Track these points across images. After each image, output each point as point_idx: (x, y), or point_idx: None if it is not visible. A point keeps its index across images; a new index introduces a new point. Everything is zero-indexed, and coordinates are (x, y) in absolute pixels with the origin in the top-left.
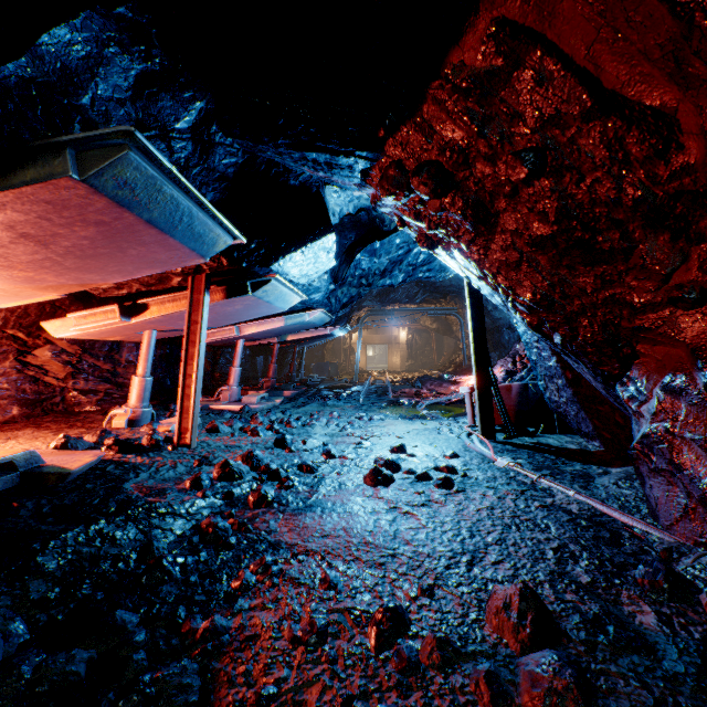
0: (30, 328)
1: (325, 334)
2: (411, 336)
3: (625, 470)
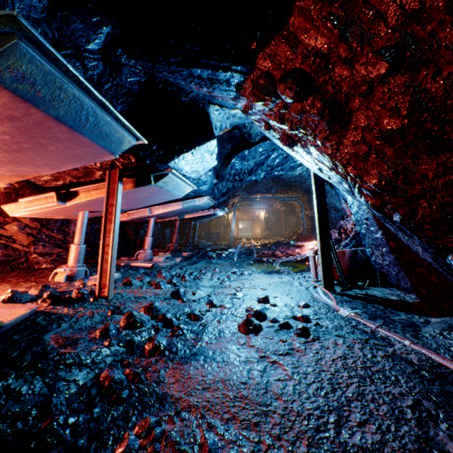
0: (0, 210)
1: (210, 214)
2: (267, 215)
3: (444, 320)
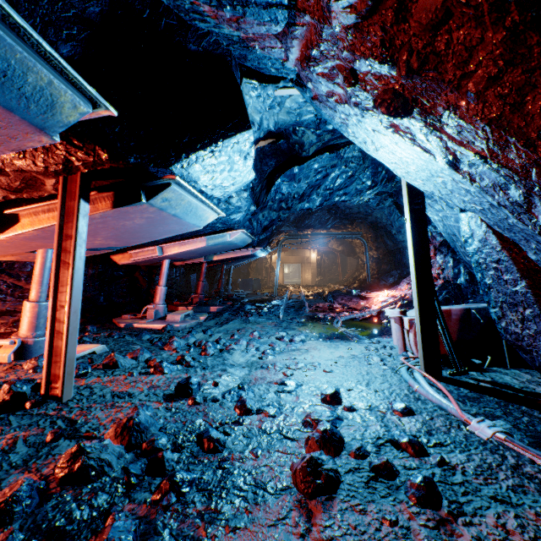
0: None
1: (247, 254)
2: (320, 257)
3: None
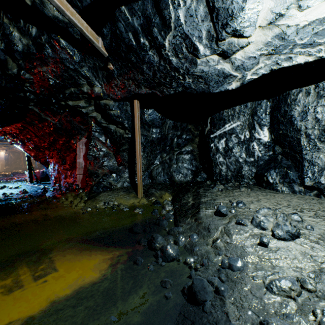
0: None
1: None
2: (8, 154)
3: None
